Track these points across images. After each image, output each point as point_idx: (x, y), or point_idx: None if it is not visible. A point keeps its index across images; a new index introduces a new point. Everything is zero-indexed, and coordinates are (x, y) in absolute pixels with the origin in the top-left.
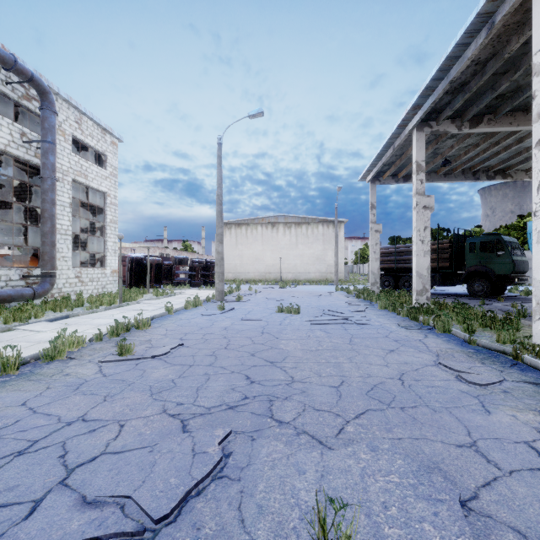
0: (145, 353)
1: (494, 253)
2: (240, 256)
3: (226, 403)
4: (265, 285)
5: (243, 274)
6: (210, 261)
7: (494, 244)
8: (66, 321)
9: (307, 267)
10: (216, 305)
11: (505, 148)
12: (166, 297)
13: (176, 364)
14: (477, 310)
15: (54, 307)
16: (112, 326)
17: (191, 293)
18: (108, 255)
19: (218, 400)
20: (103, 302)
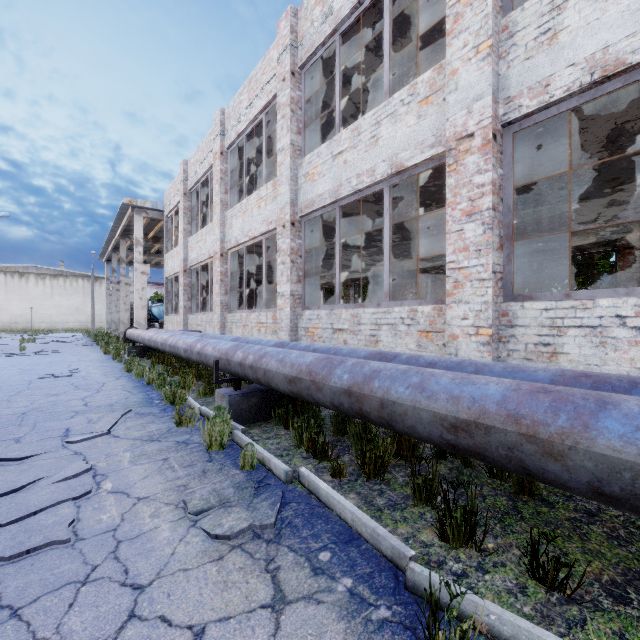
0: None
1: None
2: None
3: None
4: (11, 334)
5: None
6: None
7: None
8: None
9: (65, 318)
10: None
11: None
12: None
13: None
14: None
15: None
16: None
17: None
18: None
19: None
20: None
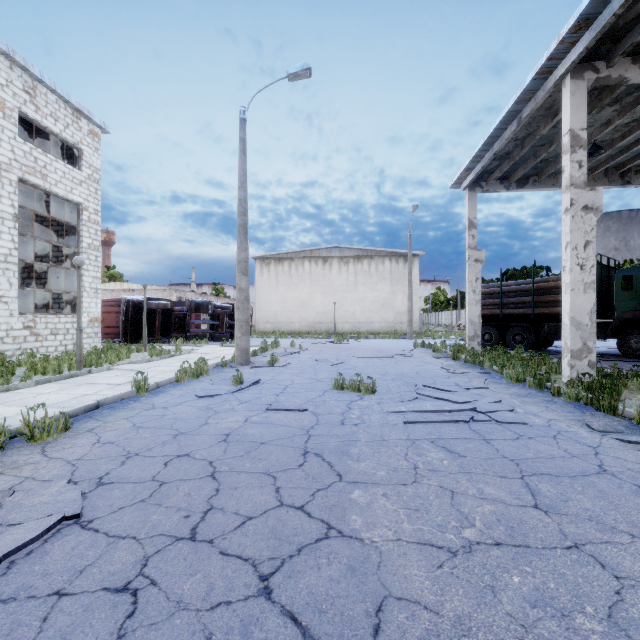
0: None
1: None
2: (282, 300)
3: None
4: (314, 339)
5: (285, 324)
6: None
7: None
8: None
9: (370, 316)
10: (233, 374)
11: None
12: (165, 358)
13: None
14: None
15: None
16: None
17: (207, 351)
18: (84, 295)
19: None
20: (47, 369)
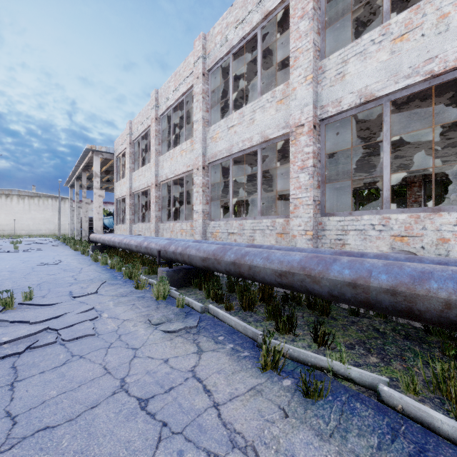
0: None
1: None
2: None
3: None
4: (0, 238)
5: None
6: None
7: None
8: None
9: (39, 226)
10: None
11: None
12: None
13: None
14: None
15: None
16: None
17: None
18: None
19: None
20: None
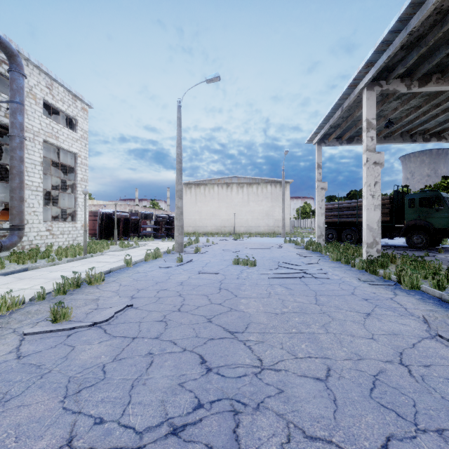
0: (85, 317)
1: (432, 208)
2: (199, 212)
3: (169, 420)
4: (221, 237)
5: (201, 228)
6: (172, 216)
7: (433, 199)
8: (21, 275)
9: (257, 222)
10: (175, 257)
11: (444, 111)
12: (131, 248)
13: (116, 337)
14: (435, 264)
15: (17, 259)
16: (58, 283)
17: (155, 244)
18: (79, 210)
19: (157, 411)
20: (68, 254)
